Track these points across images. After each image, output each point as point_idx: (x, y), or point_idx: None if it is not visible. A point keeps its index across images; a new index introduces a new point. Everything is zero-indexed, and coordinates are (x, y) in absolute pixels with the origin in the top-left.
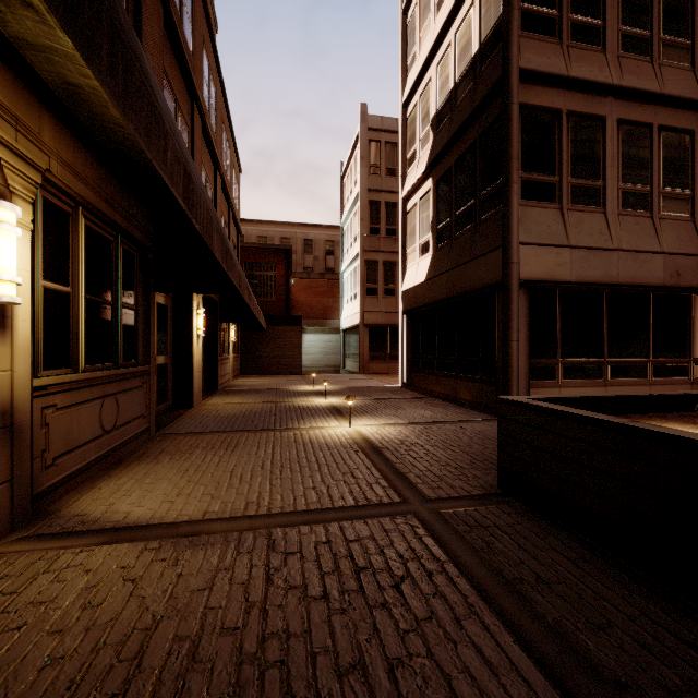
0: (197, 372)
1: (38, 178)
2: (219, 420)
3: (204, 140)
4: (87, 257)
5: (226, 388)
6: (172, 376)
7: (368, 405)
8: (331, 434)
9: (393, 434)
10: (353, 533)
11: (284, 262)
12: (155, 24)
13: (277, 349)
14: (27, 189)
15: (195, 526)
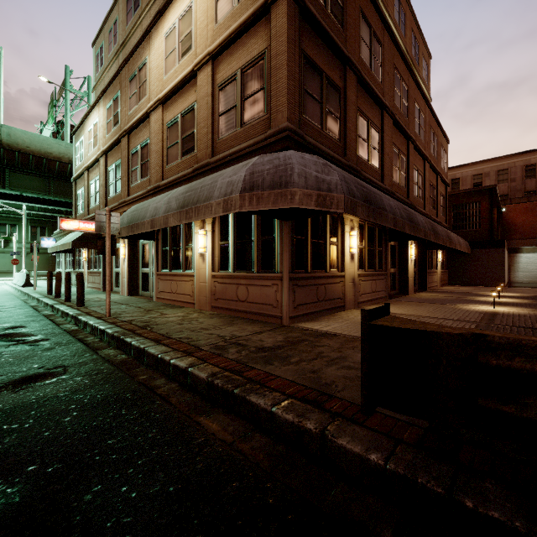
0: (411, 277)
1: (358, 220)
2: (419, 299)
3: (416, 151)
4: (367, 236)
5: (431, 290)
6: (398, 279)
7: (531, 303)
8: (475, 308)
9: (519, 313)
10: (446, 321)
11: (487, 199)
12: (389, 132)
13: (480, 266)
14: (356, 224)
15: (398, 314)
